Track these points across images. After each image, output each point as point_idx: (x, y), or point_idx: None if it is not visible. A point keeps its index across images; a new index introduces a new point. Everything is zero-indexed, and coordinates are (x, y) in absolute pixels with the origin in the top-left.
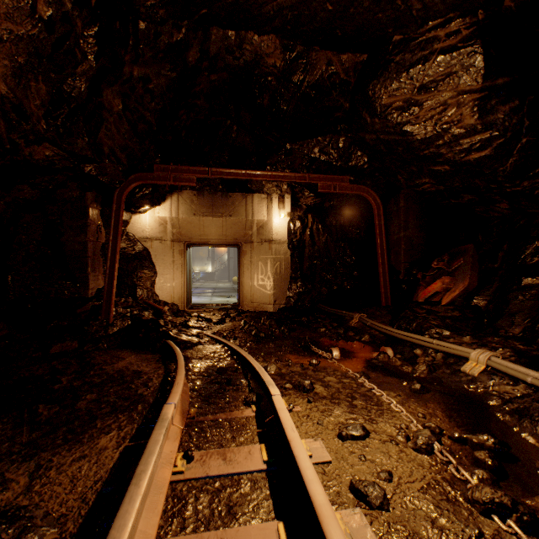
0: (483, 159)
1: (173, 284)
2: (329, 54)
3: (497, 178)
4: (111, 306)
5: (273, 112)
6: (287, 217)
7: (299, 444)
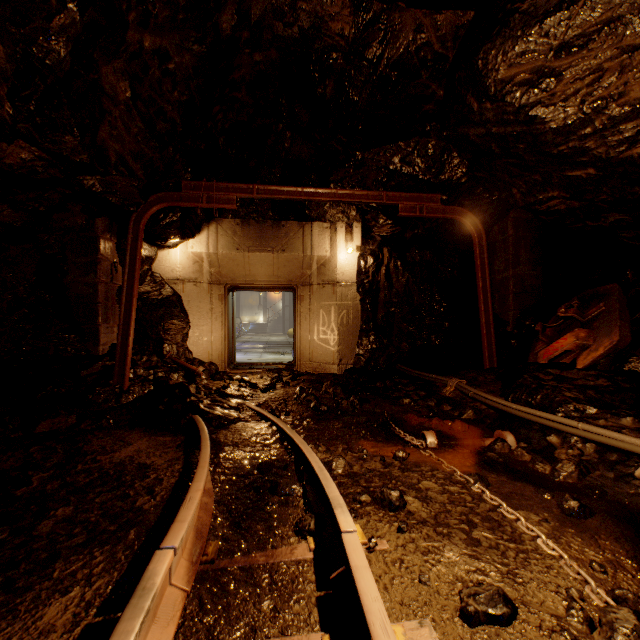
0: None
1: (211, 338)
2: (419, 14)
3: None
4: (126, 368)
5: (339, 105)
6: (356, 252)
7: None
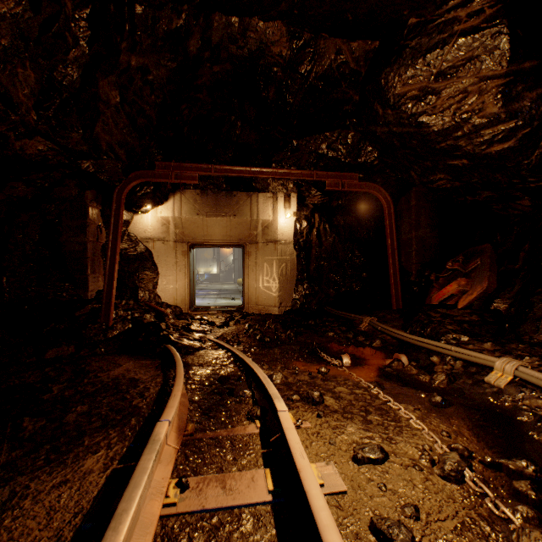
0: (506, 151)
1: (176, 285)
2: (339, 42)
3: (520, 173)
4: (111, 309)
5: (279, 105)
6: (293, 217)
7: (310, 475)
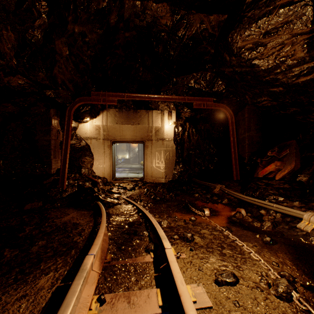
0: (308, 81)
1: (104, 165)
2: (202, 16)
3: None
4: (64, 180)
5: (165, 56)
6: (173, 124)
7: (188, 299)
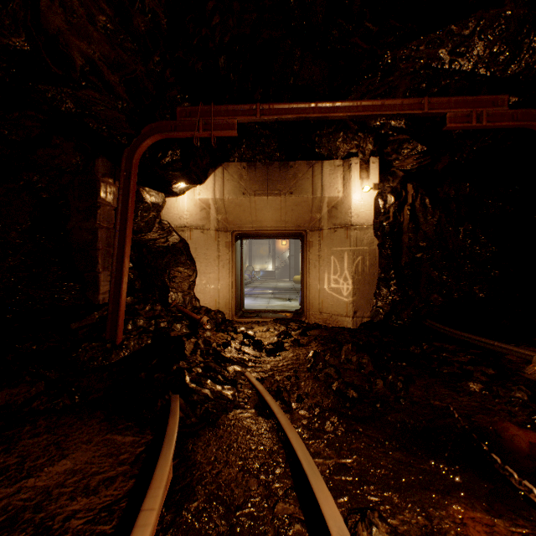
0: None
1: (218, 285)
2: None
3: None
4: (118, 320)
5: None
6: (373, 191)
7: None
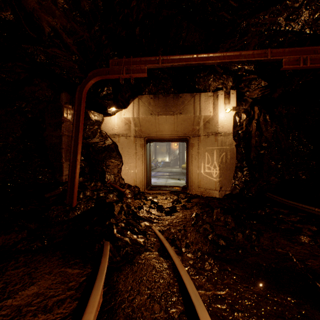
0: None
1: (136, 170)
2: None
3: None
4: (74, 192)
5: None
6: (232, 111)
7: None
